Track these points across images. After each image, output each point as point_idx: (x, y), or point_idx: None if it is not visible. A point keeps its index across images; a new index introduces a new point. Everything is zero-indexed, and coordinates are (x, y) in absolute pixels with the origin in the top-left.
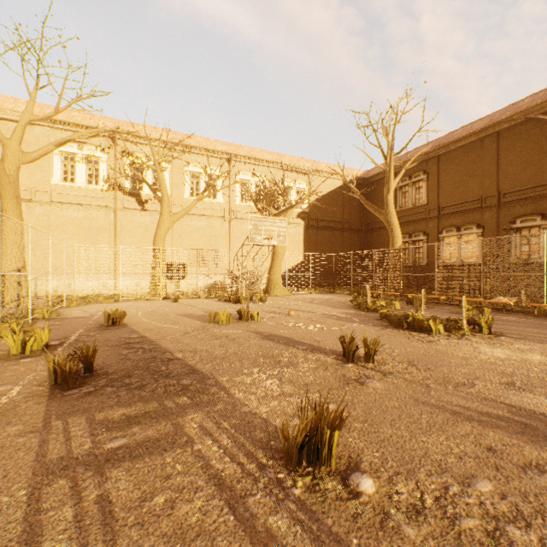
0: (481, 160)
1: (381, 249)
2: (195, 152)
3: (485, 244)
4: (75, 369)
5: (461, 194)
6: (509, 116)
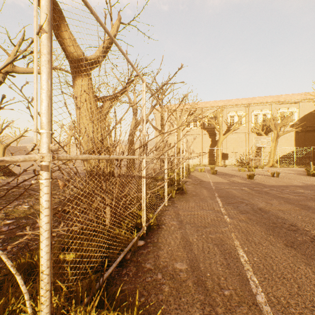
0: None
1: None
2: (231, 107)
3: None
4: (215, 172)
5: None
6: None
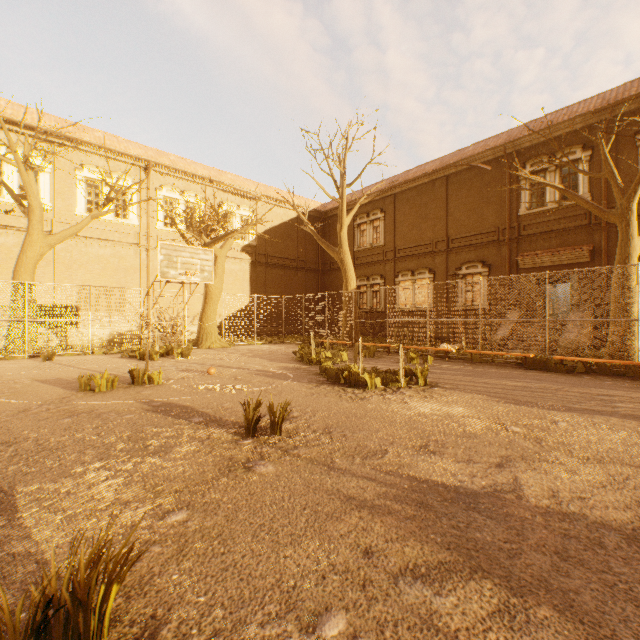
0: (433, 203)
1: (334, 292)
2: (93, 151)
3: (436, 289)
4: None
5: (415, 237)
6: (457, 161)
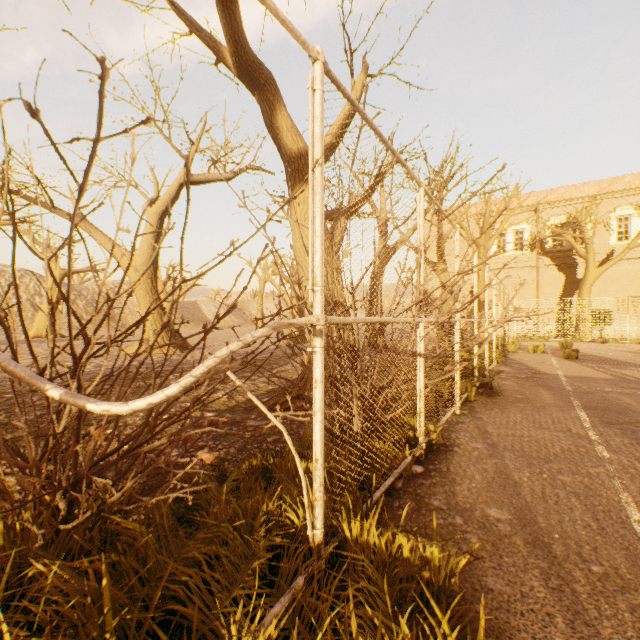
0: None
1: None
2: (622, 195)
3: None
4: (574, 354)
5: None
6: None
